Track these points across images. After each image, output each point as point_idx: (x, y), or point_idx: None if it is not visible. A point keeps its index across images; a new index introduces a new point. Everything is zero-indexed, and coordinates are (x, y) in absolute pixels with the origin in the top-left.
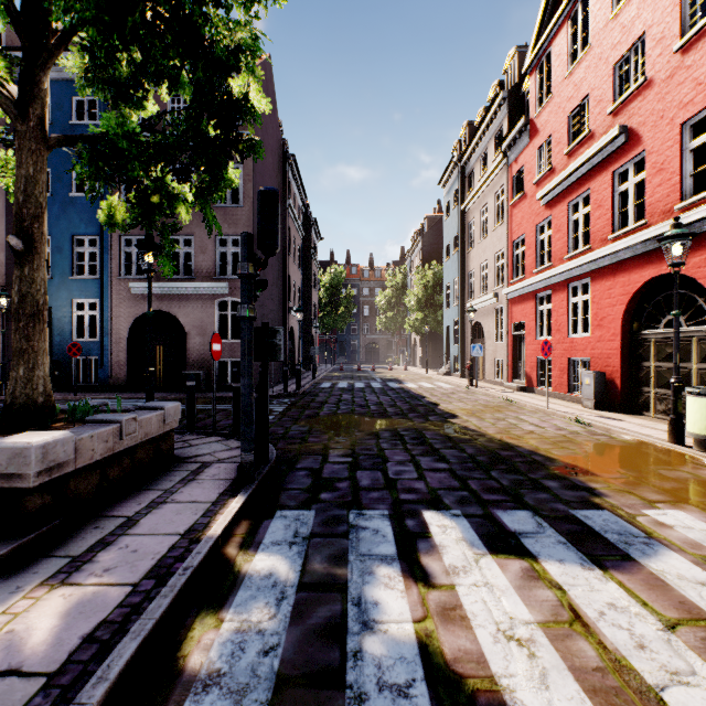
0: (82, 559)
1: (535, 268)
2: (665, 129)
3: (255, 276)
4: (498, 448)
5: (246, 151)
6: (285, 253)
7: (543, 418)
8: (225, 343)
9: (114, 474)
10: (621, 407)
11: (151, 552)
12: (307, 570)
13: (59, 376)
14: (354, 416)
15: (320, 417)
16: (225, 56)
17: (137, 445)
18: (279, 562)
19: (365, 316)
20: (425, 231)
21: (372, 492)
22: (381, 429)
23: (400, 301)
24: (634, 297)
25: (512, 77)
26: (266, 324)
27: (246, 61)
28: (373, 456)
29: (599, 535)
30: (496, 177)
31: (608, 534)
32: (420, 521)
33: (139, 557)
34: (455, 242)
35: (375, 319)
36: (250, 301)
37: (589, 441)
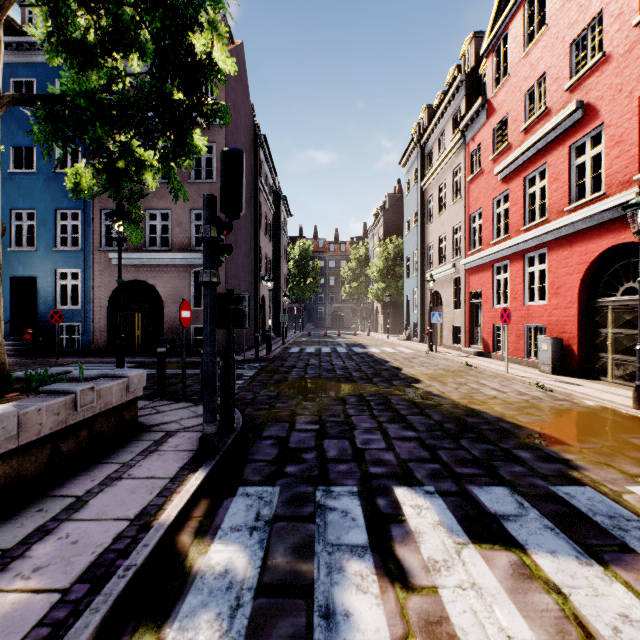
0: (12, 554)
1: (492, 240)
2: (624, 102)
3: (218, 240)
4: (464, 414)
5: (211, 115)
6: (256, 227)
7: (503, 383)
8: (200, 311)
9: (68, 448)
10: (578, 372)
11: (93, 543)
12: (268, 566)
13: (43, 342)
14: (321, 380)
15: (288, 382)
16: (184, 5)
17: (95, 415)
18: (237, 554)
19: (331, 286)
20: (386, 207)
21: (339, 464)
22: (347, 394)
23: (363, 272)
24: (591, 266)
25: (469, 62)
26: (231, 291)
27: (209, 17)
28: (340, 423)
29: (588, 518)
30: (454, 155)
31: (597, 517)
32: (392, 500)
33: (78, 551)
34: (414, 217)
35: (340, 289)
36: (213, 266)
37: (553, 407)
